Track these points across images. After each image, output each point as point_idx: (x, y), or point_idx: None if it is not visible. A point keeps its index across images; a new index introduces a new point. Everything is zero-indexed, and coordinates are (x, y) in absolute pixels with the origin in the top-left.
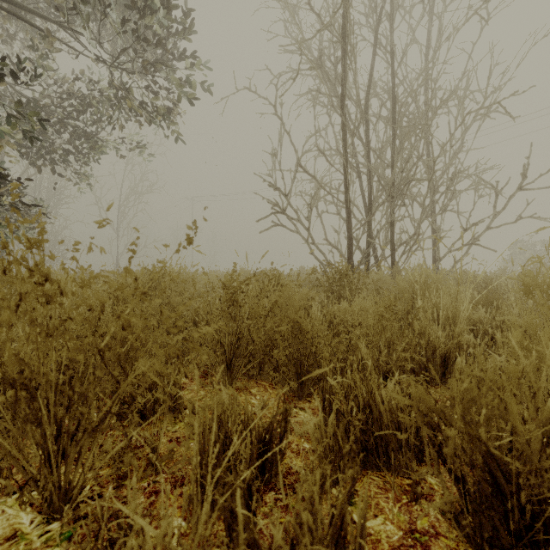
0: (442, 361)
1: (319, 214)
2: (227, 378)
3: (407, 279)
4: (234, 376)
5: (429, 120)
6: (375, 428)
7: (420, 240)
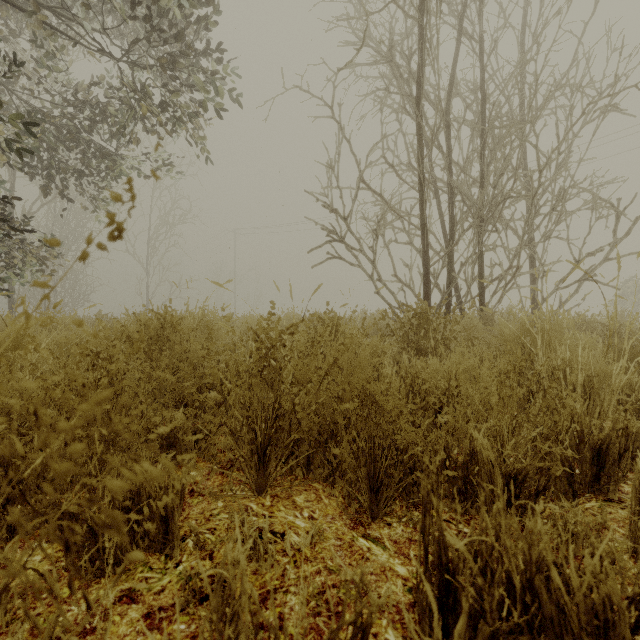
0: (596, 456)
1: (386, 244)
2: (258, 479)
3: (516, 326)
4: (269, 477)
5: (532, 118)
6: (543, 636)
7: (520, 274)
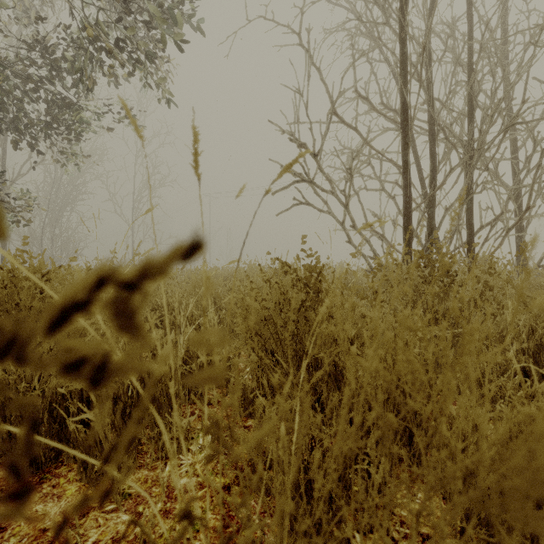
0: None
1: (355, 191)
2: None
3: None
4: None
5: None
6: None
7: (531, 216)
